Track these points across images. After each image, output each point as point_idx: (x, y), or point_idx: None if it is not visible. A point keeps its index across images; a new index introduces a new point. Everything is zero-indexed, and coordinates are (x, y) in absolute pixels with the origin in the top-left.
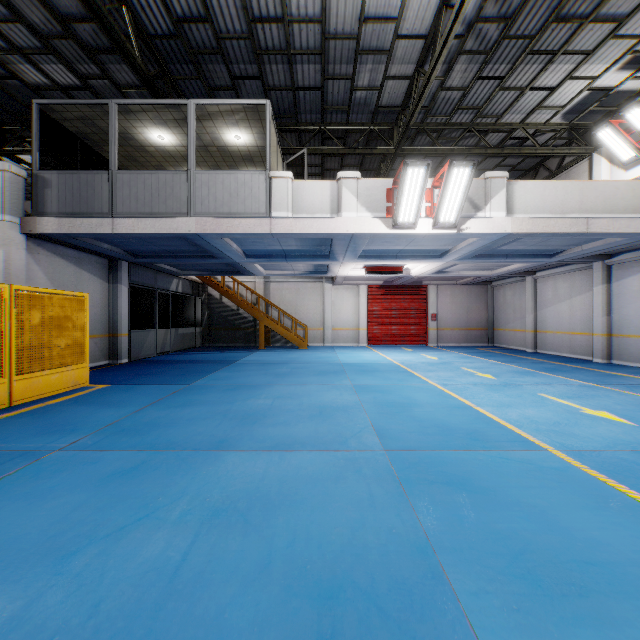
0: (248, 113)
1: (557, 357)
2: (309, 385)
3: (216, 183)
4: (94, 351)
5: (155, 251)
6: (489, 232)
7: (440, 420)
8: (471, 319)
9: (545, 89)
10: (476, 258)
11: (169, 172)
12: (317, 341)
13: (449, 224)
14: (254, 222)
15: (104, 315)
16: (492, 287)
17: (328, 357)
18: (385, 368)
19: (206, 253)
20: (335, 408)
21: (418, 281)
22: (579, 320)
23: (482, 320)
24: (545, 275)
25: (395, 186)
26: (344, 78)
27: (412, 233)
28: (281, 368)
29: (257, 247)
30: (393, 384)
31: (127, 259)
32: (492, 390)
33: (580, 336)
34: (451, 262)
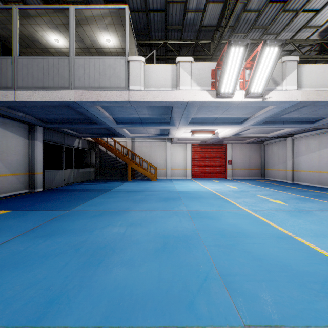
0: (113, 18)
1: (310, 186)
2: (156, 211)
3: (89, 65)
4: (17, 184)
5: (57, 119)
6: (285, 100)
7: (277, 257)
8: (251, 163)
9: (312, 11)
10: (264, 124)
11: (56, 57)
12: (162, 176)
13: (257, 94)
14: (116, 93)
15: (25, 160)
16: (264, 144)
17: (169, 186)
18: (207, 195)
19: (90, 120)
20: (177, 239)
21: (221, 141)
22: (325, 164)
23: (258, 164)
24: (300, 136)
25: (218, 67)
26: (180, 2)
27: (230, 101)
28: (138, 195)
29: (122, 115)
30: (217, 210)
31: (40, 124)
32: (294, 216)
33: (326, 174)
34: (247, 127)
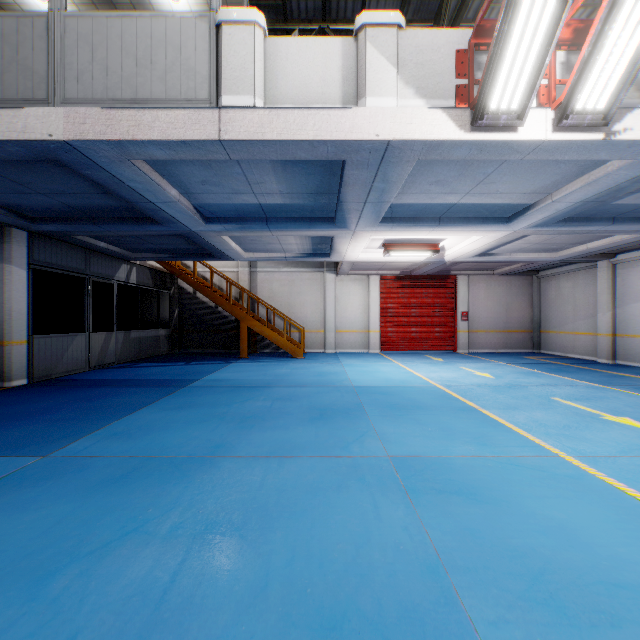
0: None
1: None
2: (297, 460)
3: (107, 37)
4: None
5: (55, 209)
6: None
7: None
8: (511, 319)
9: None
10: (564, 223)
11: (10, 15)
12: (316, 346)
13: (592, 117)
14: (184, 117)
15: None
16: (538, 278)
17: (332, 373)
18: (428, 399)
19: (140, 214)
20: (376, 638)
21: (445, 270)
22: None
23: (525, 320)
24: (633, 257)
25: (476, 41)
26: None
27: (510, 140)
28: (256, 399)
29: (216, 198)
30: (476, 455)
31: (19, 224)
32: None
33: None
34: (519, 232)
